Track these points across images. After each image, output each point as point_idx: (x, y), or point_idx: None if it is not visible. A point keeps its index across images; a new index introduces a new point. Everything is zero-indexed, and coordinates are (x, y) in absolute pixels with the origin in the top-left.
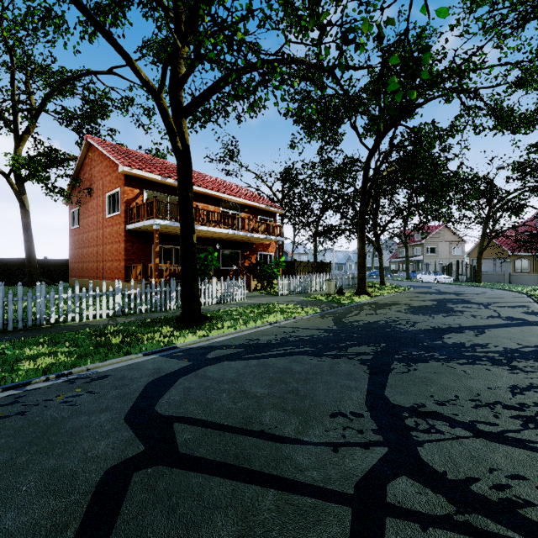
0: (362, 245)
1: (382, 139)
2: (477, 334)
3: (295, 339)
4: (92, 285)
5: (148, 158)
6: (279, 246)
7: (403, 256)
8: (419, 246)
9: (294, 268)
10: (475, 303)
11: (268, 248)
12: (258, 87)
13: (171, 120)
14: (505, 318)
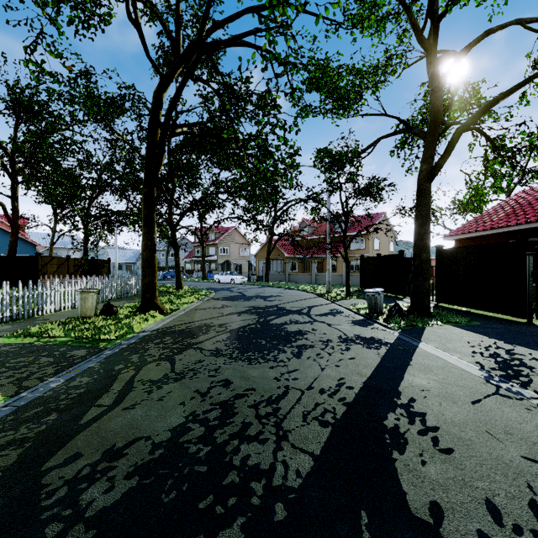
0: (150, 230)
1: (181, 61)
2: (425, 431)
3: None
4: None
5: None
6: None
7: (199, 256)
8: (214, 246)
9: (37, 268)
10: (294, 311)
11: None
12: None
13: None
14: (360, 341)
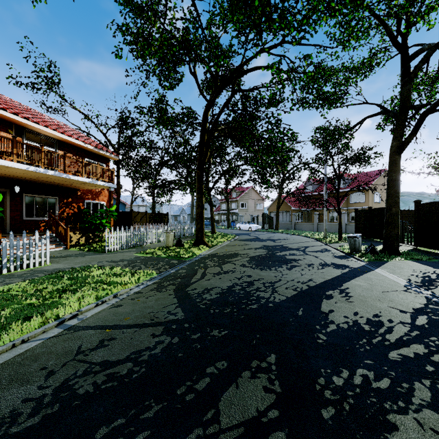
0: (201, 196)
1: (219, 91)
2: (345, 296)
3: (95, 383)
4: None
5: None
6: (110, 194)
7: (224, 210)
8: (236, 202)
9: (131, 219)
10: (293, 248)
11: (98, 196)
12: None
13: None
14: (333, 265)
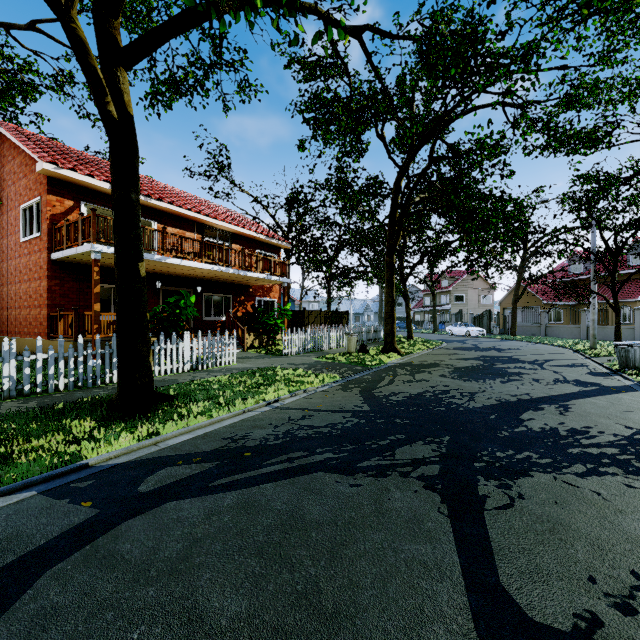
0: (391, 290)
1: (415, 153)
2: (561, 410)
3: (307, 433)
4: None
5: (93, 159)
6: (284, 290)
7: (429, 305)
8: (447, 294)
9: (303, 319)
10: (525, 361)
11: (270, 292)
12: None
13: (95, 63)
14: (575, 382)
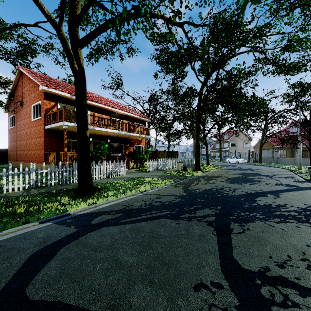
0: (198, 141)
1: (209, 76)
2: (275, 197)
3: (158, 204)
4: (11, 166)
5: (62, 83)
6: (147, 141)
7: (218, 148)
8: (227, 142)
9: (156, 155)
10: (263, 175)
11: (141, 142)
12: (131, 19)
13: (69, 47)
14: (286, 185)
